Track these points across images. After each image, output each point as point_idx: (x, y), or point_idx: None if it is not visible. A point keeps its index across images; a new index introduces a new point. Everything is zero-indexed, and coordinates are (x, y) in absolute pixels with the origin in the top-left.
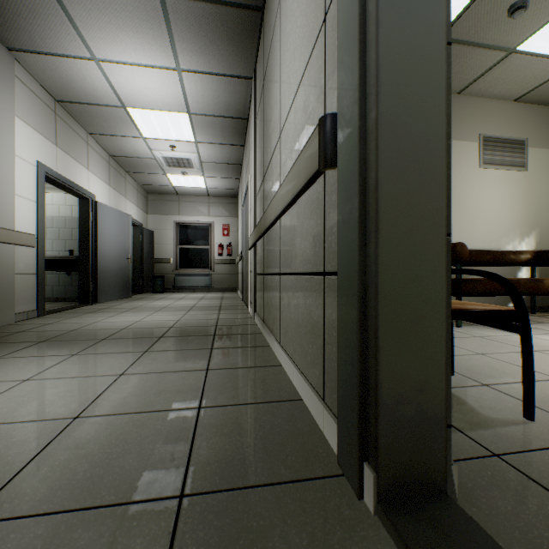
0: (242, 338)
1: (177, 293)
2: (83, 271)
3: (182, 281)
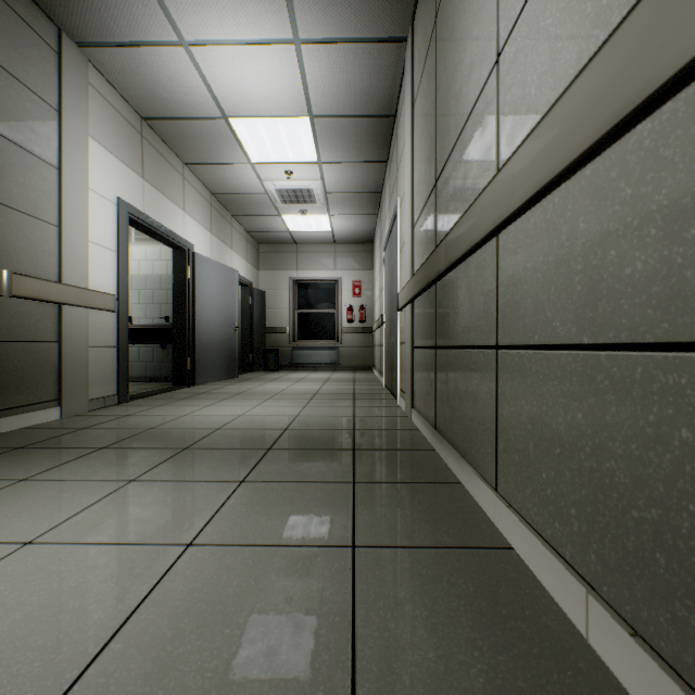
0: (402, 459)
1: (295, 372)
2: (178, 343)
3: (300, 357)
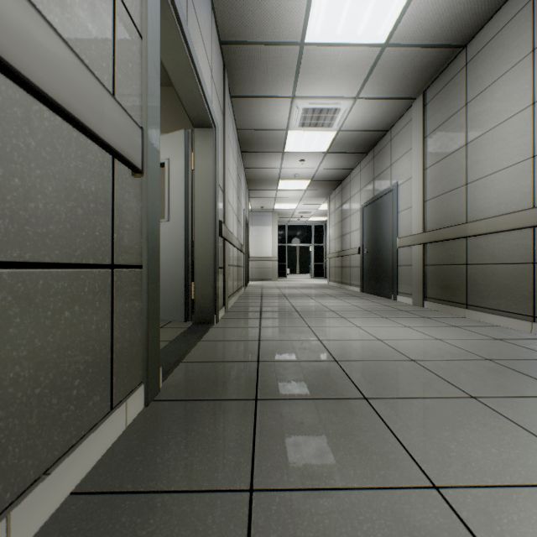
0: None
1: None
2: None
3: None
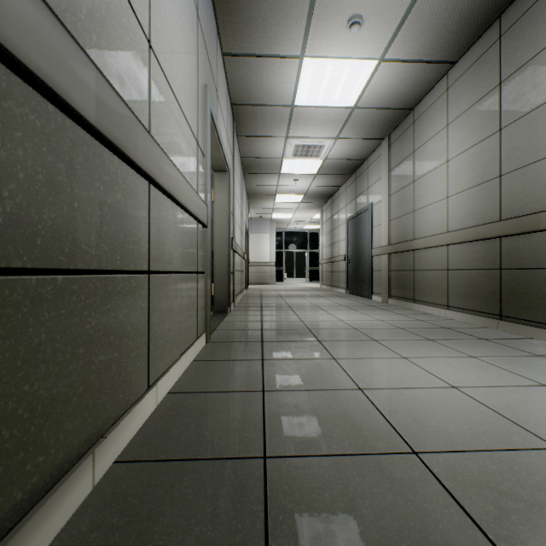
0: None
1: None
2: None
3: None
